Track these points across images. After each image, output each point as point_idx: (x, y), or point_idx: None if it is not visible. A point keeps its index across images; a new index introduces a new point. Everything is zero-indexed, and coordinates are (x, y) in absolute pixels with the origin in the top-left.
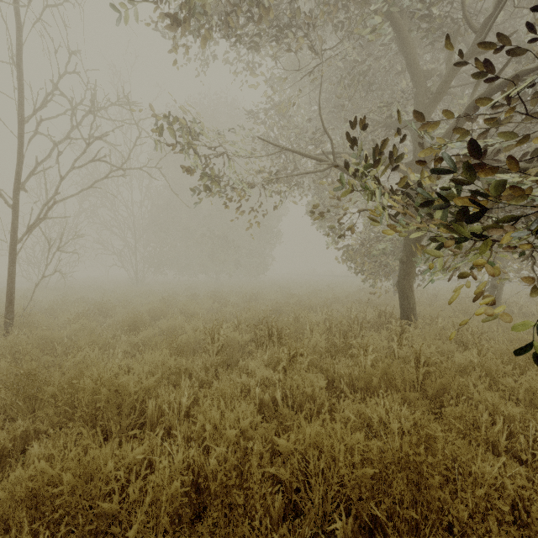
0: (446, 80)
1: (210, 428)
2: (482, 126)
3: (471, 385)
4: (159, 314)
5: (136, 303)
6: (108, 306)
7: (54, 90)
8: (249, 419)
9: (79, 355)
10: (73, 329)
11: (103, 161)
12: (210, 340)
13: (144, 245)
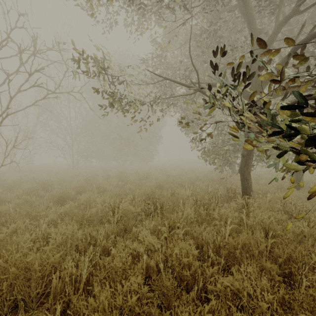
0: (275, 32)
1: (98, 315)
2: (292, 68)
3: (312, 255)
4: (81, 190)
5: (69, 181)
6: (47, 185)
7: (8, 38)
8: (136, 296)
9: (12, 227)
10: (18, 202)
11: (41, 87)
12: (112, 213)
13: (78, 144)
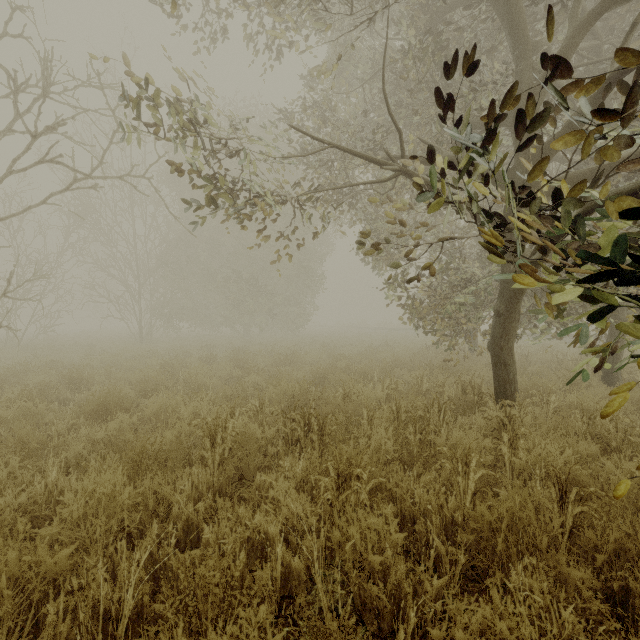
0: (570, 43)
1: None
2: None
3: None
4: (151, 388)
5: (129, 368)
6: (76, 376)
7: None
8: None
9: None
10: (5, 417)
11: (59, 163)
12: (209, 443)
13: (151, 291)
